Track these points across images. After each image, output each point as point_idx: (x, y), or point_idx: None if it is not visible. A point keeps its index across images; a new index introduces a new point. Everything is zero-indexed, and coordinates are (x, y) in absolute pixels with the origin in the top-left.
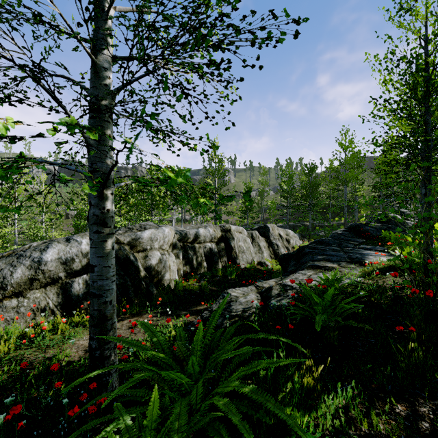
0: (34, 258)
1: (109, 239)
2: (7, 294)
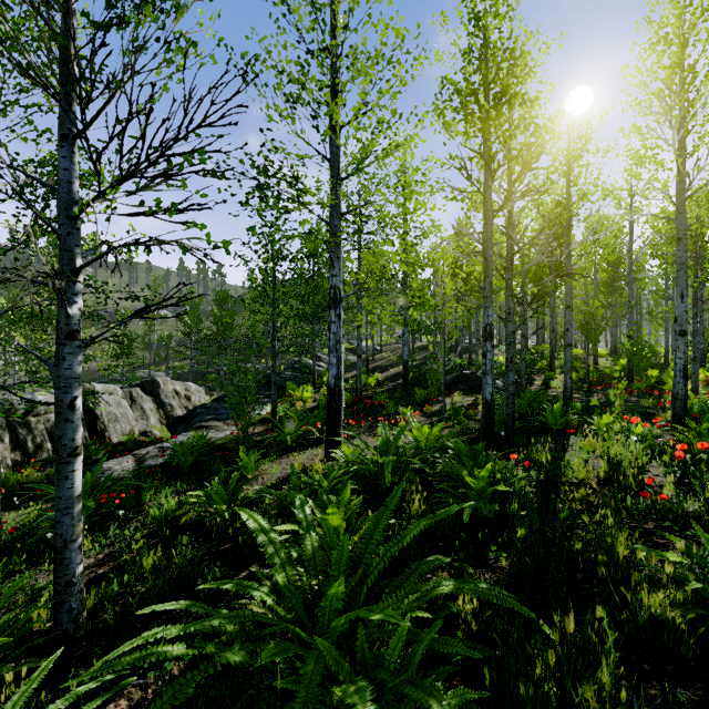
0: None
1: None
2: None
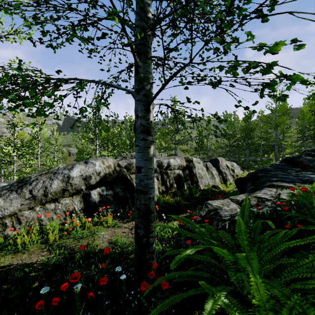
0: (65, 174)
1: (151, 146)
2: (48, 200)
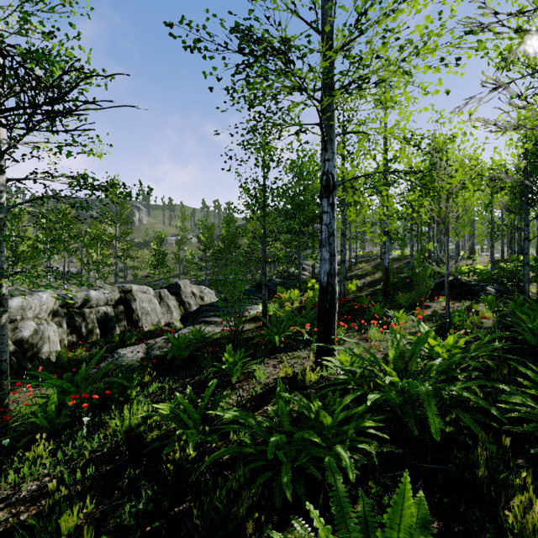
0: None
1: (5, 315)
2: None
